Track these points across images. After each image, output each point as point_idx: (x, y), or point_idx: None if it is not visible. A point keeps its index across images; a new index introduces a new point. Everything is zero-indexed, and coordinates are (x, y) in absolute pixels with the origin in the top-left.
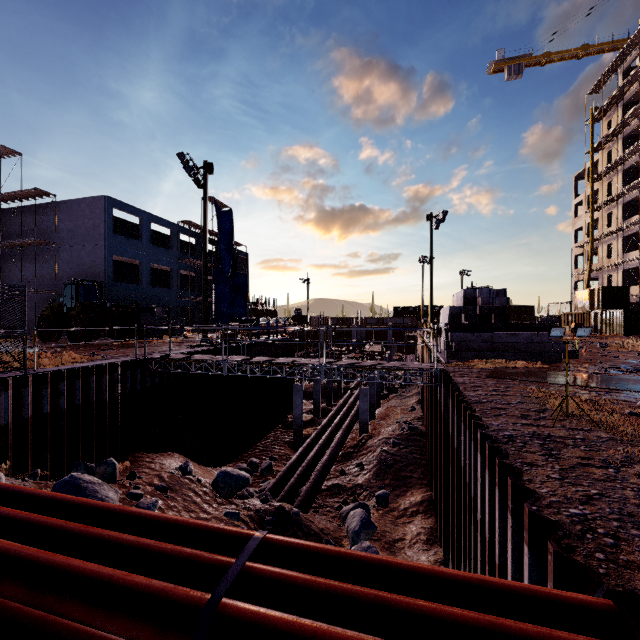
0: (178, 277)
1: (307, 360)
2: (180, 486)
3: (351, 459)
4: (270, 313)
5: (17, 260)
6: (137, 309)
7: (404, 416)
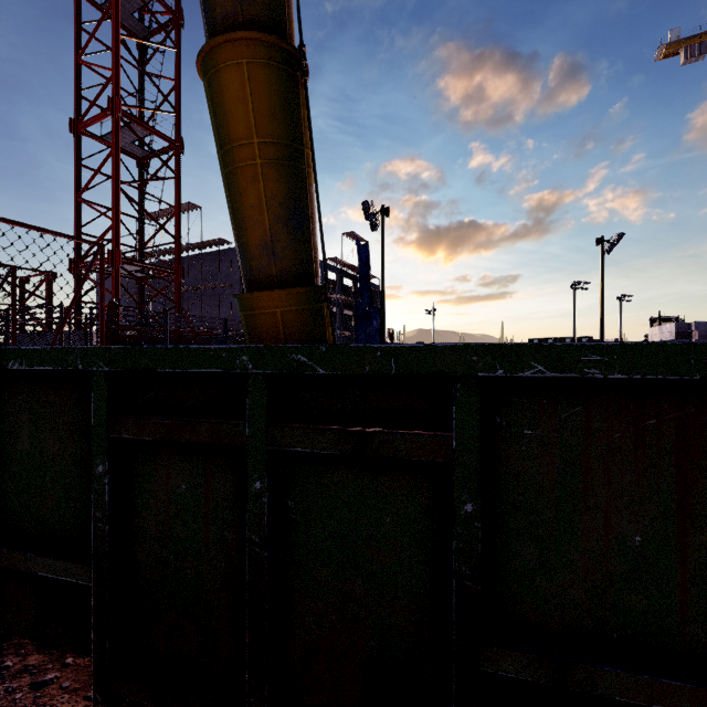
0: None
1: None
2: None
3: None
4: None
5: (196, 301)
6: None
7: None
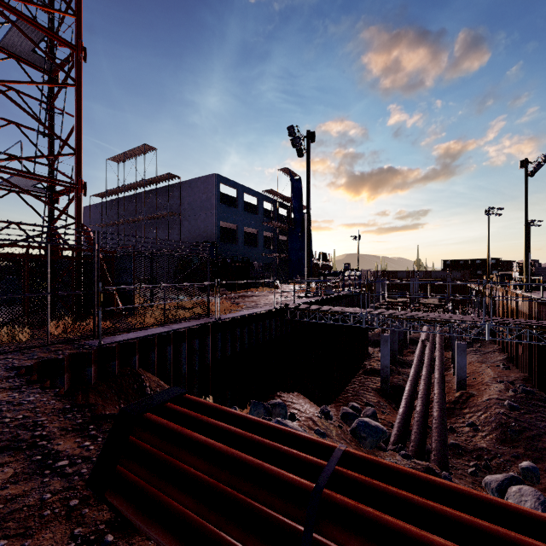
0: (262, 237)
1: (456, 316)
2: (330, 432)
3: (454, 416)
4: (326, 267)
5: (153, 229)
6: (248, 264)
7: (502, 375)
